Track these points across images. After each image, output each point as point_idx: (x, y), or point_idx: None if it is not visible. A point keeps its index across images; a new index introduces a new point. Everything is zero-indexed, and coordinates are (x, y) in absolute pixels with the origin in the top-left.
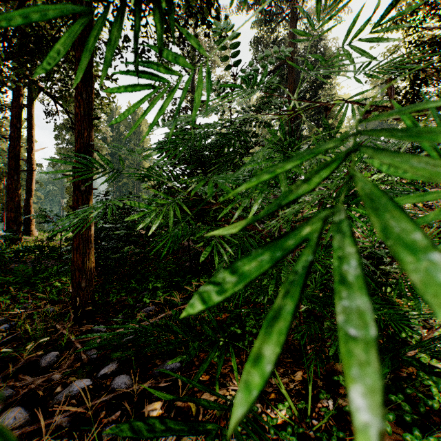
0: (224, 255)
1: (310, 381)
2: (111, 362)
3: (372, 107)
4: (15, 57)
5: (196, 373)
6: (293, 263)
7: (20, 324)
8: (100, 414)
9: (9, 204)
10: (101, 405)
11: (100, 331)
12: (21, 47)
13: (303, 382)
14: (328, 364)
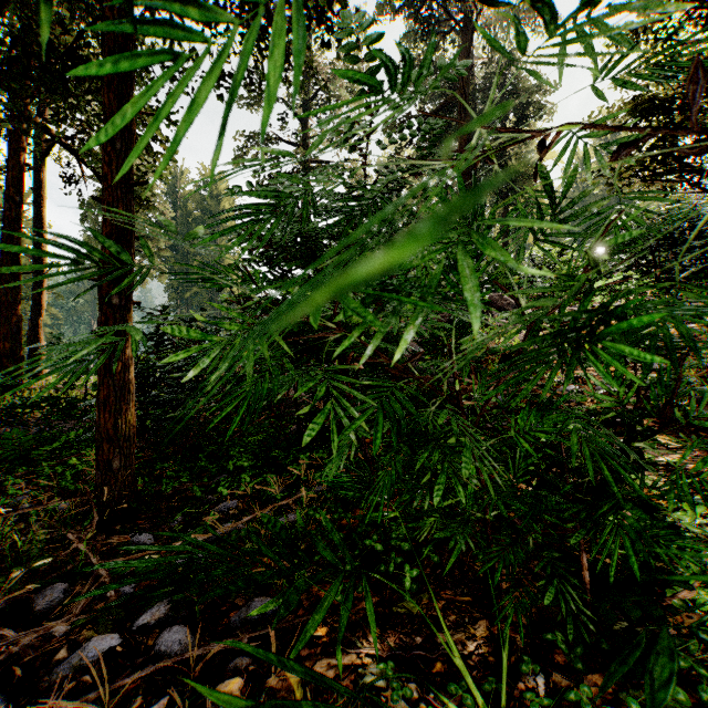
0: (350, 428)
1: (505, 643)
2: (157, 602)
3: (638, 140)
4: (2, 80)
5: (304, 623)
6: (480, 440)
7: (5, 532)
8: (133, 701)
9: (2, 328)
10: (135, 684)
11: (143, 544)
12: (12, 62)
13: (491, 641)
14: (533, 607)
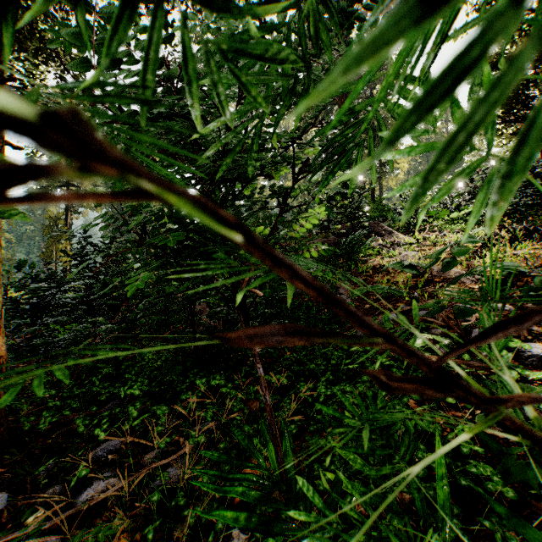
0: None
1: None
2: None
3: None
4: None
5: None
6: None
7: None
8: None
9: None
10: None
11: None
12: None
13: None
14: None
